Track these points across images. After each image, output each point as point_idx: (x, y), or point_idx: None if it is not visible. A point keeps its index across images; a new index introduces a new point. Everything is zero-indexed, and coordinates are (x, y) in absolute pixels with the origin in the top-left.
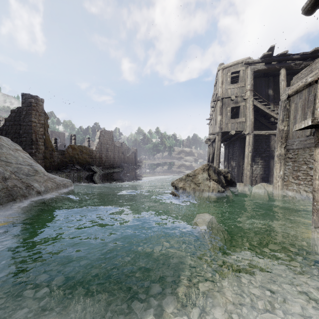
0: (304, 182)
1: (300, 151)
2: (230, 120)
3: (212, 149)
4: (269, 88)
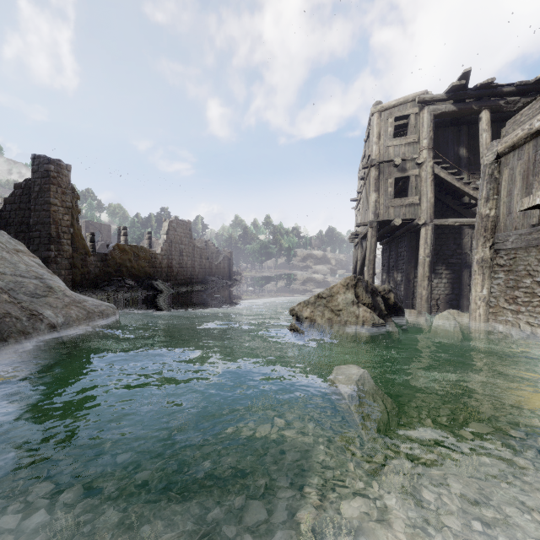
0: (527, 308)
1: (520, 252)
2: (393, 200)
3: (360, 251)
4: (460, 145)
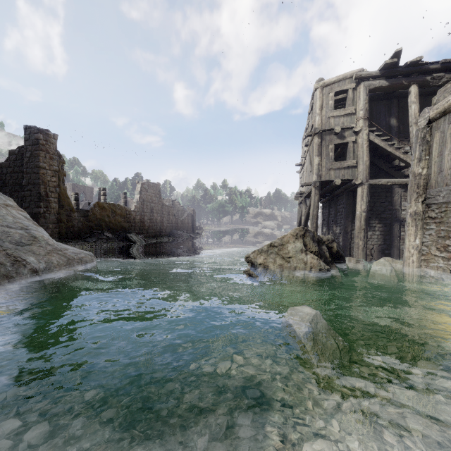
0: None
1: None
2: (333, 163)
3: (304, 208)
4: (391, 116)
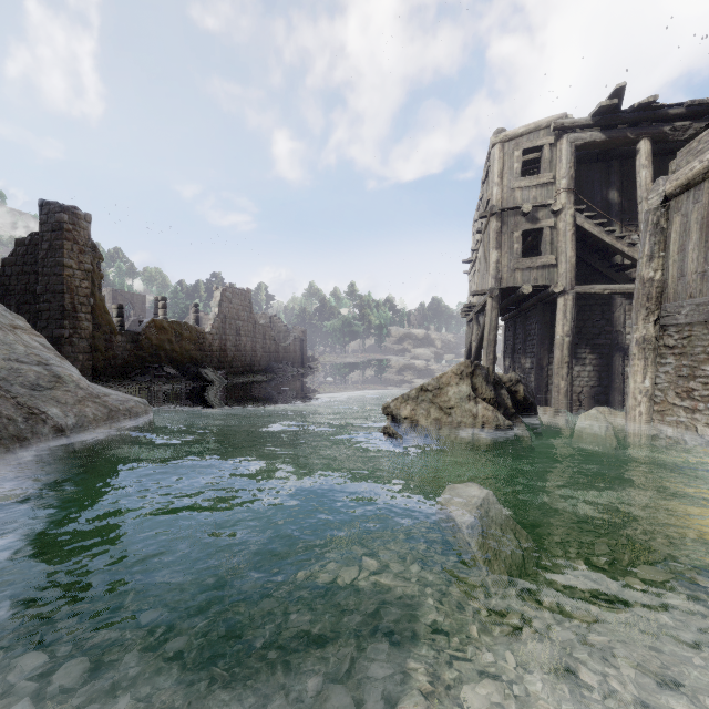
0: (707, 404)
1: (697, 329)
2: (520, 260)
3: (476, 329)
4: (610, 187)
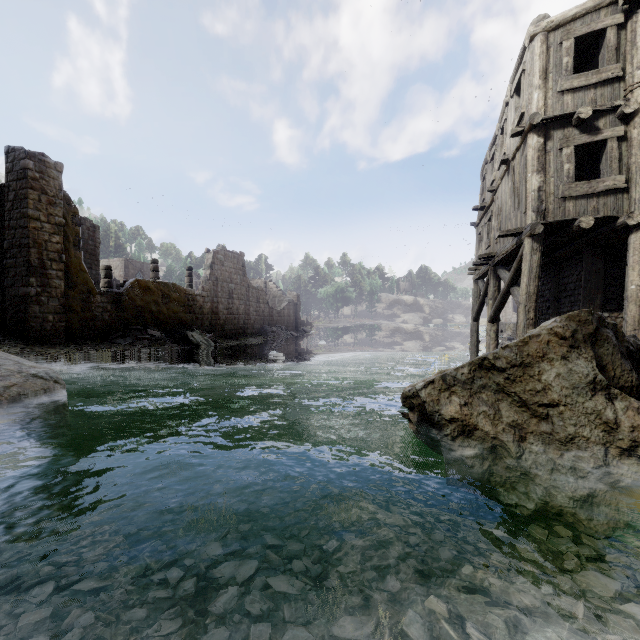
0: None
1: None
2: (573, 185)
3: (493, 284)
4: None
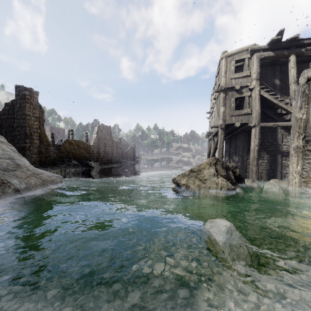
0: None
1: None
2: (234, 111)
3: (213, 143)
4: (275, 78)
